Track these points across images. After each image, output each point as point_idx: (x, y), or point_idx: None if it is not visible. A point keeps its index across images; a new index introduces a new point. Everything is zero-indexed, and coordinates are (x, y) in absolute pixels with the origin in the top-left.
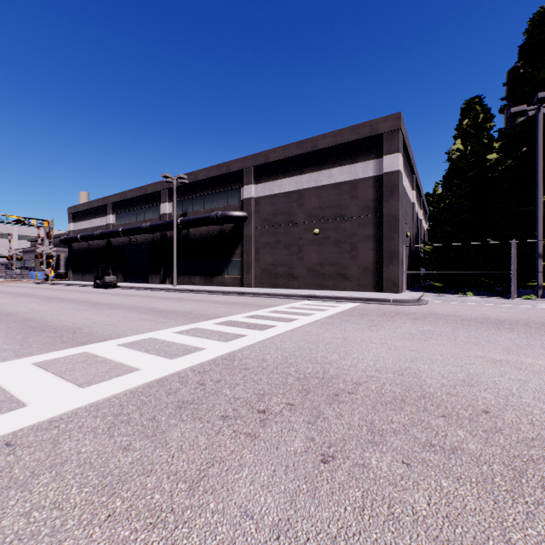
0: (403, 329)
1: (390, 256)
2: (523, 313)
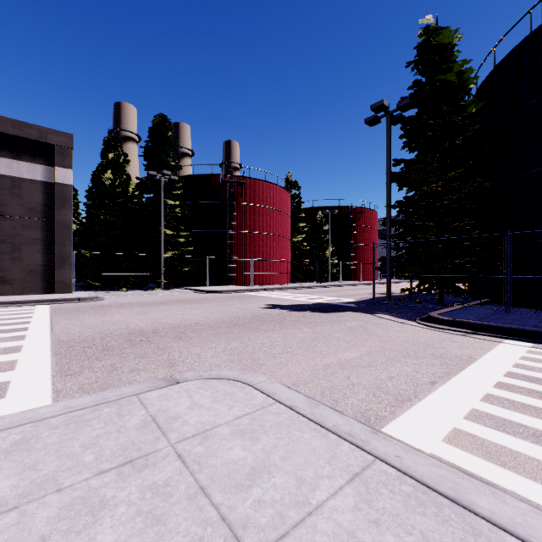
0: (126, 312)
1: (63, 260)
2: (165, 298)
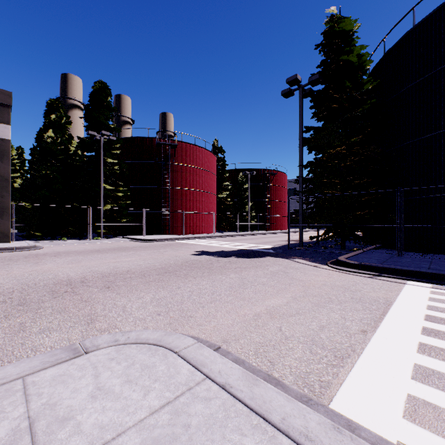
0: (59, 261)
1: (0, 211)
2: (102, 246)
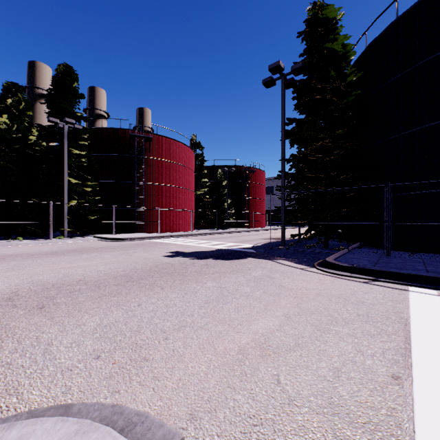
0: None
1: None
2: (63, 247)
